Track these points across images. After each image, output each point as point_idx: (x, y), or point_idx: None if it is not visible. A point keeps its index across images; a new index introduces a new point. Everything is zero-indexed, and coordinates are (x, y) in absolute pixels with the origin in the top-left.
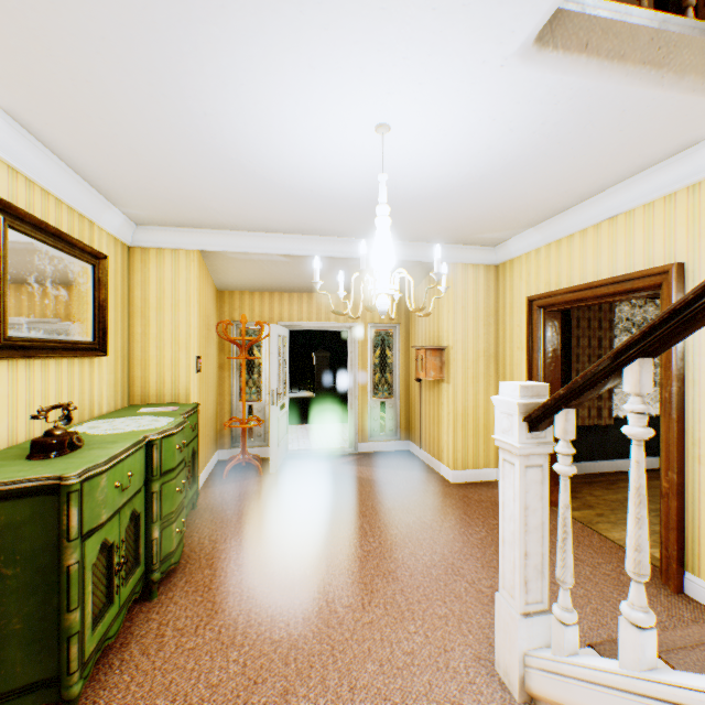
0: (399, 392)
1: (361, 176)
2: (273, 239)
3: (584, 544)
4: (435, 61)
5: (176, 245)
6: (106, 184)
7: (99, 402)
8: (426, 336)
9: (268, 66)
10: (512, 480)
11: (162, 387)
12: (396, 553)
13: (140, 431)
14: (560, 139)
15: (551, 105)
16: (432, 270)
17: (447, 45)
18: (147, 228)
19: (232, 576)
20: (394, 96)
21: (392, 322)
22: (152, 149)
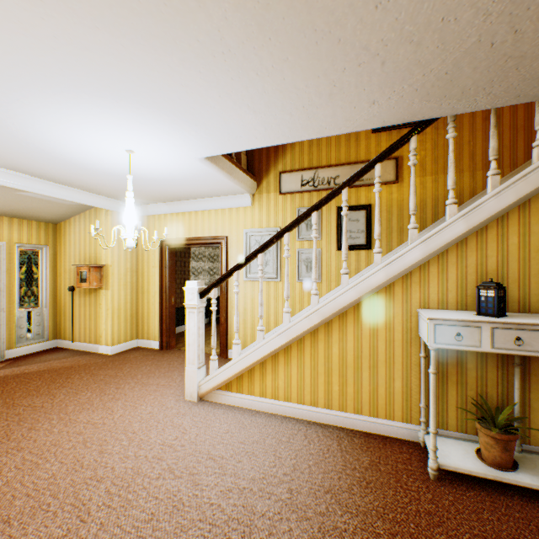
0: (47, 302)
1: (94, 158)
2: None
3: None
4: (174, 148)
5: None
6: None
7: None
8: (82, 257)
9: (98, 114)
10: (194, 319)
11: None
12: (108, 391)
13: None
14: (197, 180)
15: (201, 172)
16: (89, 210)
17: (181, 147)
18: None
19: None
20: (148, 147)
21: (42, 243)
22: None
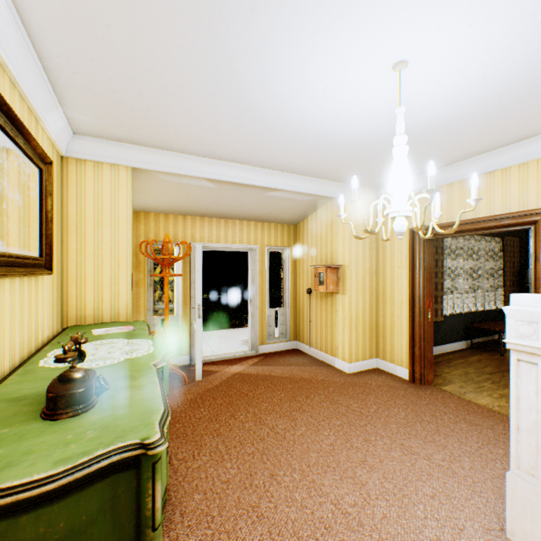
0: (288, 302)
1: (339, 112)
2: (213, 165)
3: (471, 411)
4: (504, 3)
5: (117, 160)
6: (68, 76)
7: (42, 326)
8: (318, 257)
9: None
10: (534, 377)
11: (100, 305)
12: (354, 442)
13: (138, 358)
14: (506, 103)
15: (532, 71)
16: (324, 204)
17: None
18: (85, 138)
19: (227, 497)
20: (440, 33)
21: (284, 245)
22: (159, 40)
